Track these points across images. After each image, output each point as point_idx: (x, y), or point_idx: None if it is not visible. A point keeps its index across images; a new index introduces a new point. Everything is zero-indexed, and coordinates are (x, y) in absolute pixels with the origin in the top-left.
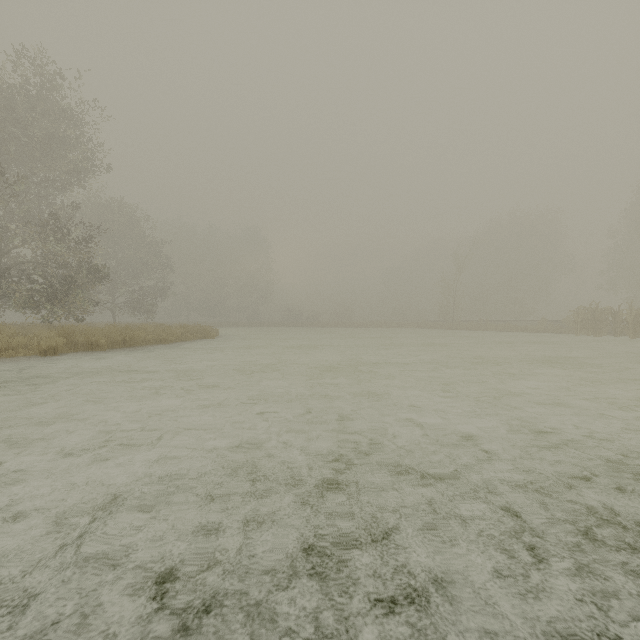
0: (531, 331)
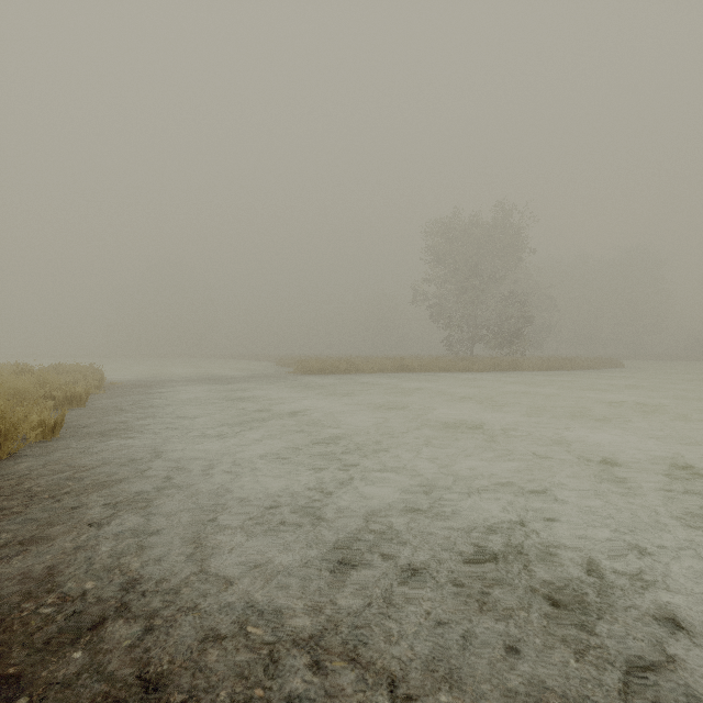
0: None
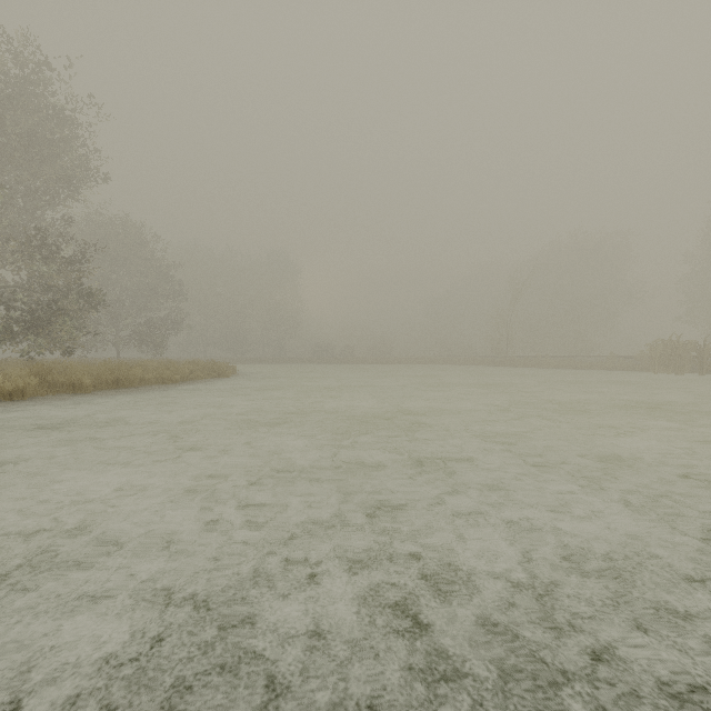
0: (598, 368)
